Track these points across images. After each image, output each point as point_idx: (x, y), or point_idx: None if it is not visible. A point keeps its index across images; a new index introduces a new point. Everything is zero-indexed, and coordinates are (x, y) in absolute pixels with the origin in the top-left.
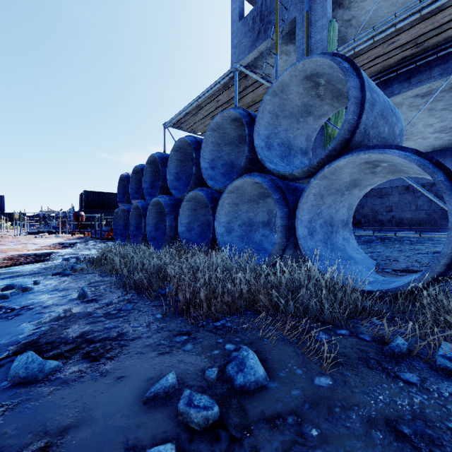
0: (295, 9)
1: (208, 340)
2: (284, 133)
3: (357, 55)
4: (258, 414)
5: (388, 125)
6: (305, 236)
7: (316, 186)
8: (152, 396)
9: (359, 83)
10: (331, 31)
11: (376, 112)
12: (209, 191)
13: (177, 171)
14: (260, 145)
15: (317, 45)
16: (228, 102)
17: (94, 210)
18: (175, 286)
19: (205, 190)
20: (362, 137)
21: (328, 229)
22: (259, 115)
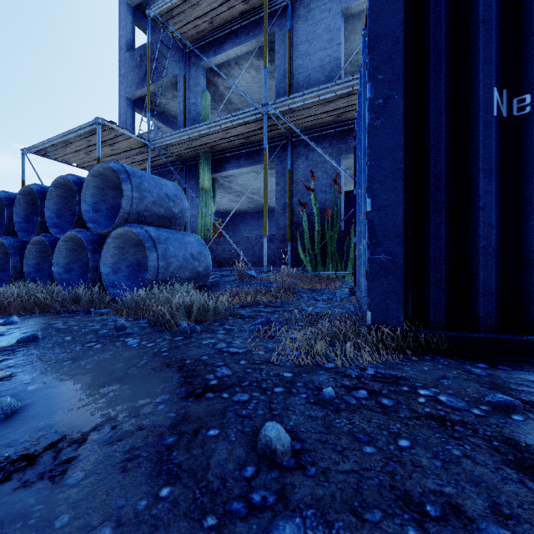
0: (177, 67)
1: (1, 320)
2: (114, 200)
3: (207, 134)
4: (5, 328)
5: (164, 208)
6: (108, 273)
7: (113, 243)
8: None
9: (131, 188)
10: (204, 100)
11: (148, 203)
12: (53, 237)
13: (27, 213)
14: (87, 209)
15: (194, 107)
16: (101, 143)
17: None
18: None
19: (49, 236)
20: (138, 216)
21: (135, 269)
22: (84, 188)
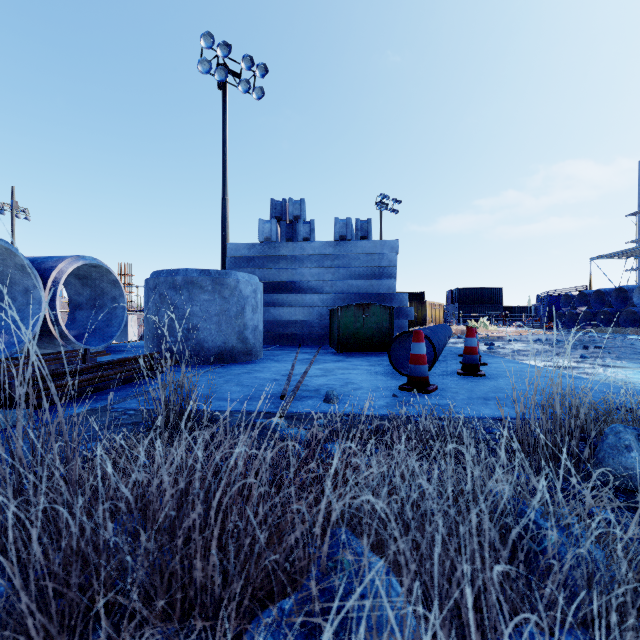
0: None
1: None
2: None
3: None
4: None
5: None
6: None
7: None
8: (637, 336)
9: None
10: None
11: None
12: (637, 309)
13: (615, 297)
14: None
15: None
16: None
17: (467, 305)
18: (635, 331)
19: (635, 308)
20: None
21: None
22: None
